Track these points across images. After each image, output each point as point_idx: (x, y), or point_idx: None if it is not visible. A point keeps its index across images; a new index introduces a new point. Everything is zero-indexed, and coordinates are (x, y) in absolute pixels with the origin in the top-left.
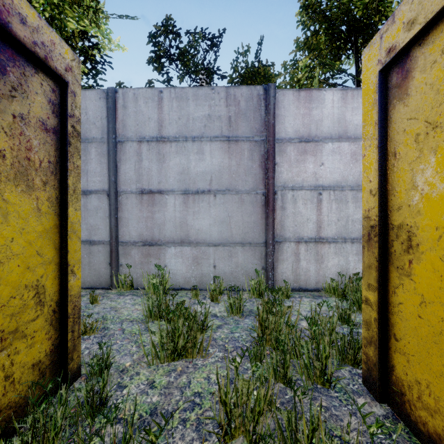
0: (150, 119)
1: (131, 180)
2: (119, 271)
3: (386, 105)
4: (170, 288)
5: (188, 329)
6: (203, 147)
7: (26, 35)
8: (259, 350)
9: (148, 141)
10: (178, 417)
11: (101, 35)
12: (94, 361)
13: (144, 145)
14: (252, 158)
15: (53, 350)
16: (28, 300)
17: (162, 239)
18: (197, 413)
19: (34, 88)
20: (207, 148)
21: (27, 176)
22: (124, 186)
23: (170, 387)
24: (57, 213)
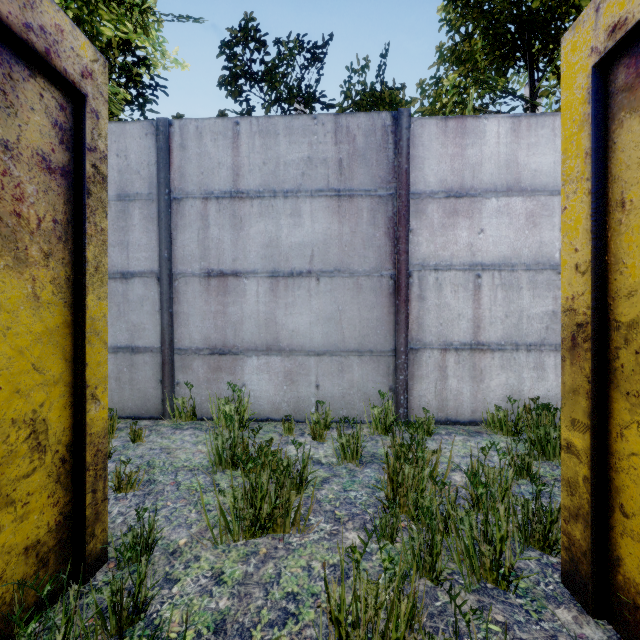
0: (221, 165)
1: (192, 257)
2: (175, 393)
3: (605, 123)
4: (250, 418)
5: (277, 488)
6: (300, 206)
7: (11, 10)
8: (389, 522)
9: (217, 198)
10: (260, 639)
11: (151, 46)
12: (128, 538)
13: (212, 204)
14: (375, 222)
15: (62, 522)
16: (17, 443)
17: (239, 345)
18: (291, 631)
19: (28, 101)
20: (305, 207)
21: (15, 243)
22: (182, 265)
23: (247, 583)
24: (69, 303)
